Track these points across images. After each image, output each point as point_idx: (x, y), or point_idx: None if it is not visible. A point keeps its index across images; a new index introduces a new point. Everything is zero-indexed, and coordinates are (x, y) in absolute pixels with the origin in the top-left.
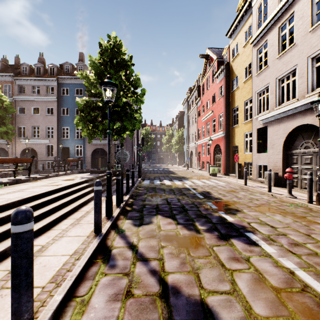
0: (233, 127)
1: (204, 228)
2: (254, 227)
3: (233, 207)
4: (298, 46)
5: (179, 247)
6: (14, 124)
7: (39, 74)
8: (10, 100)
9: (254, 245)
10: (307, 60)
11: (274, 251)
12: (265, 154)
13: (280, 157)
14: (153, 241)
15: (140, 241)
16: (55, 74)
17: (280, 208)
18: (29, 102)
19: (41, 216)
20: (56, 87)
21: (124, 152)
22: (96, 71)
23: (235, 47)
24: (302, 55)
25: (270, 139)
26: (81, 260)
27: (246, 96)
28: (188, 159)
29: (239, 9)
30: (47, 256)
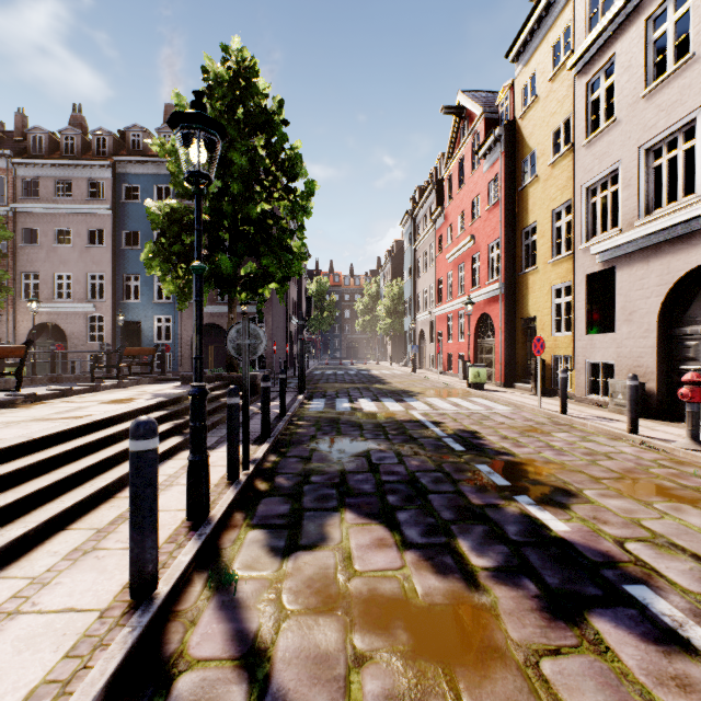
0: (524, 272)
1: (489, 565)
2: (643, 561)
3: (551, 480)
4: None
5: (419, 660)
6: (12, 267)
7: (71, 152)
8: (4, 212)
9: (679, 648)
10: None
11: None
12: (608, 337)
13: (650, 343)
14: (328, 629)
15: (283, 627)
16: (108, 152)
17: (683, 484)
18: (48, 218)
19: None
20: (110, 183)
21: (251, 328)
22: None
23: (528, 82)
24: None
25: (623, 299)
26: None
27: (558, 198)
28: (415, 349)
29: None
30: None
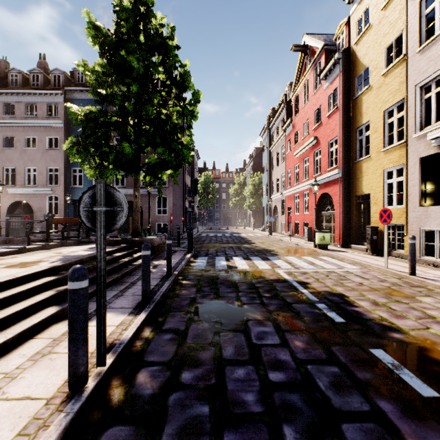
0: (359, 160)
1: None
2: None
3: None
4: None
5: None
6: None
7: (36, 85)
8: None
9: None
10: None
11: None
12: None
13: None
14: None
15: None
16: (61, 85)
17: None
18: (21, 130)
19: None
20: (62, 106)
21: (108, 193)
22: (101, 47)
23: (362, 15)
24: None
25: None
26: None
27: (390, 100)
28: (271, 219)
29: None
30: None
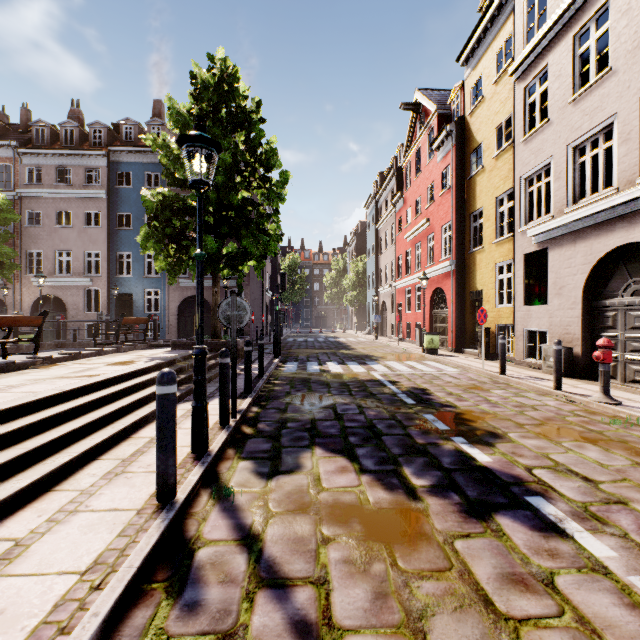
0: (472, 251)
1: (426, 484)
2: (543, 481)
3: (484, 426)
4: (618, 74)
5: (368, 540)
6: (18, 246)
7: (70, 143)
8: (11, 196)
9: (555, 534)
10: (639, 104)
11: (612, 554)
12: (542, 308)
13: (576, 314)
14: (303, 523)
15: (270, 522)
16: (103, 143)
17: (590, 428)
18: (50, 201)
19: (32, 455)
20: (105, 171)
21: (238, 302)
22: (183, 132)
23: (476, 84)
24: (627, 93)
25: (555, 275)
26: (106, 591)
27: (501, 187)
28: (378, 319)
29: (484, 6)
30: (19, 577)
